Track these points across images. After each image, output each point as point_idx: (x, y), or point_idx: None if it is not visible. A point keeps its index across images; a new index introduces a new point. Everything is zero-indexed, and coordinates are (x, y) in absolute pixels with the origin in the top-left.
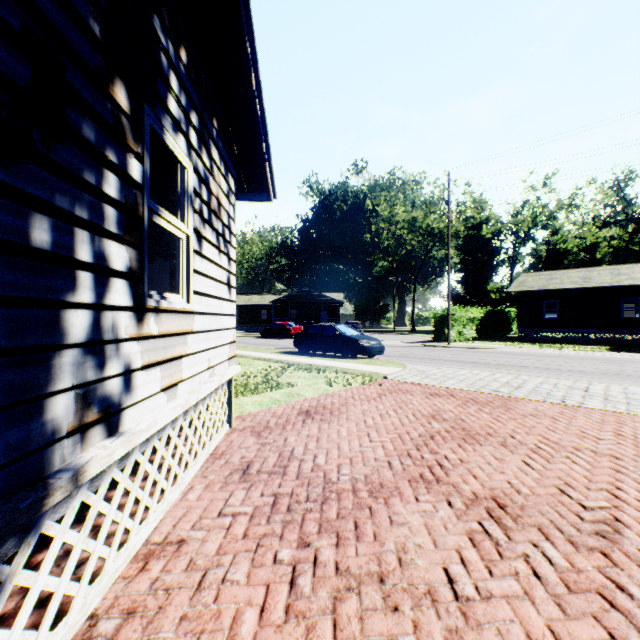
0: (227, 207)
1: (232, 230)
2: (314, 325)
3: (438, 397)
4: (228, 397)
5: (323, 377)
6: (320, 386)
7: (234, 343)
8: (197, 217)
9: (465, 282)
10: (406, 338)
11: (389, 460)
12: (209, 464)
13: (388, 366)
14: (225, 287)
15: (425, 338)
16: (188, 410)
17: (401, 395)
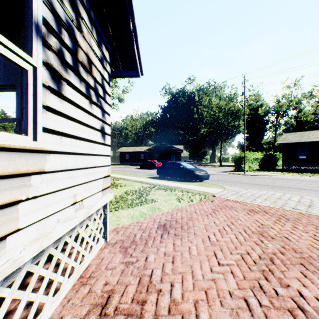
0: (100, 69)
1: (106, 90)
2: (168, 162)
3: (256, 213)
4: (104, 218)
5: (174, 195)
6: (172, 202)
7: (109, 177)
8: (53, 55)
9: (249, 139)
10: (218, 169)
11: (244, 297)
12: (73, 294)
13: (213, 187)
14: (98, 133)
15: (228, 169)
16: (43, 250)
17: (229, 211)
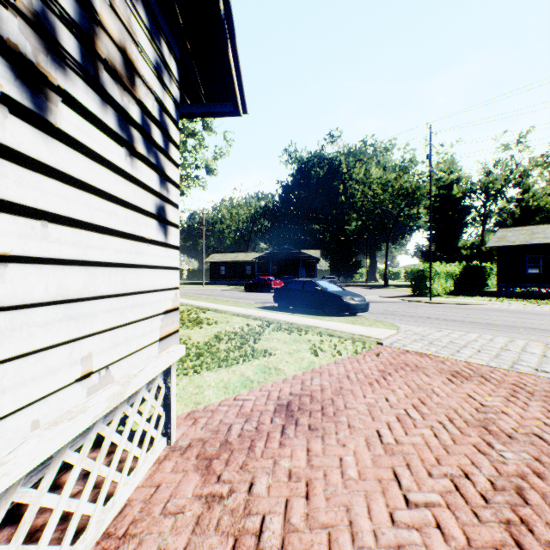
0: (156, 89)
1: (171, 135)
2: (294, 280)
3: (466, 380)
4: (165, 396)
5: (306, 341)
6: (303, 355)
7: (176, 311)
8: (17, 21)
9: (435, 239)
10: (382, 292)
11: None
12: None
13: (378, 327)
14: (150, 220)
15: (401, 292)
16: None
17: (412, 375)
